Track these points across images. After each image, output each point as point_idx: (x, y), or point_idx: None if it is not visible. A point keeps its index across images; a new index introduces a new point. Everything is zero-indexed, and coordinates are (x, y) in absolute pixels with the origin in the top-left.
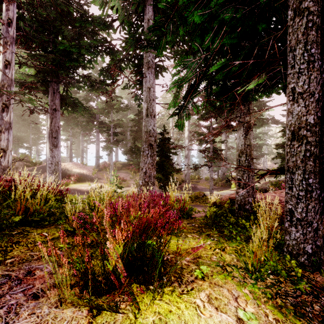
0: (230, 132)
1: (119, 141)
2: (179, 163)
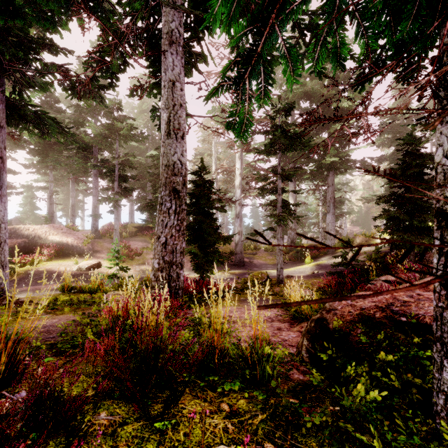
0: (301, 180)
1: (130, 190)
2: (226, 225)
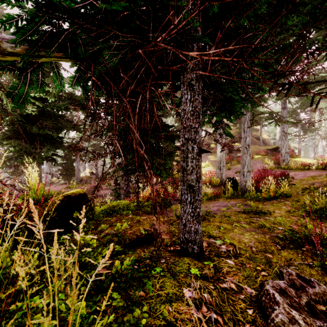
0: None
1: None
2: None
